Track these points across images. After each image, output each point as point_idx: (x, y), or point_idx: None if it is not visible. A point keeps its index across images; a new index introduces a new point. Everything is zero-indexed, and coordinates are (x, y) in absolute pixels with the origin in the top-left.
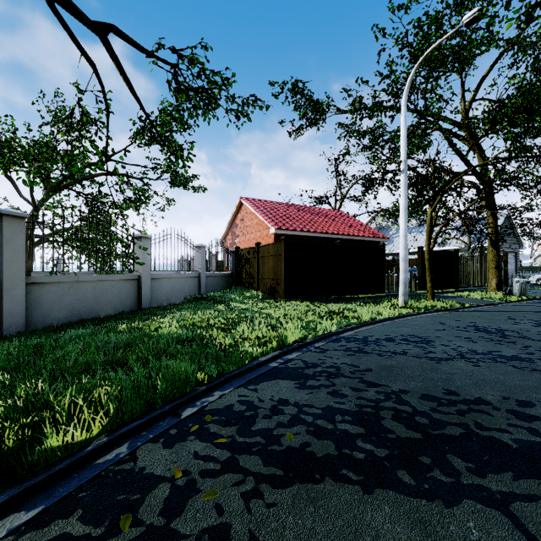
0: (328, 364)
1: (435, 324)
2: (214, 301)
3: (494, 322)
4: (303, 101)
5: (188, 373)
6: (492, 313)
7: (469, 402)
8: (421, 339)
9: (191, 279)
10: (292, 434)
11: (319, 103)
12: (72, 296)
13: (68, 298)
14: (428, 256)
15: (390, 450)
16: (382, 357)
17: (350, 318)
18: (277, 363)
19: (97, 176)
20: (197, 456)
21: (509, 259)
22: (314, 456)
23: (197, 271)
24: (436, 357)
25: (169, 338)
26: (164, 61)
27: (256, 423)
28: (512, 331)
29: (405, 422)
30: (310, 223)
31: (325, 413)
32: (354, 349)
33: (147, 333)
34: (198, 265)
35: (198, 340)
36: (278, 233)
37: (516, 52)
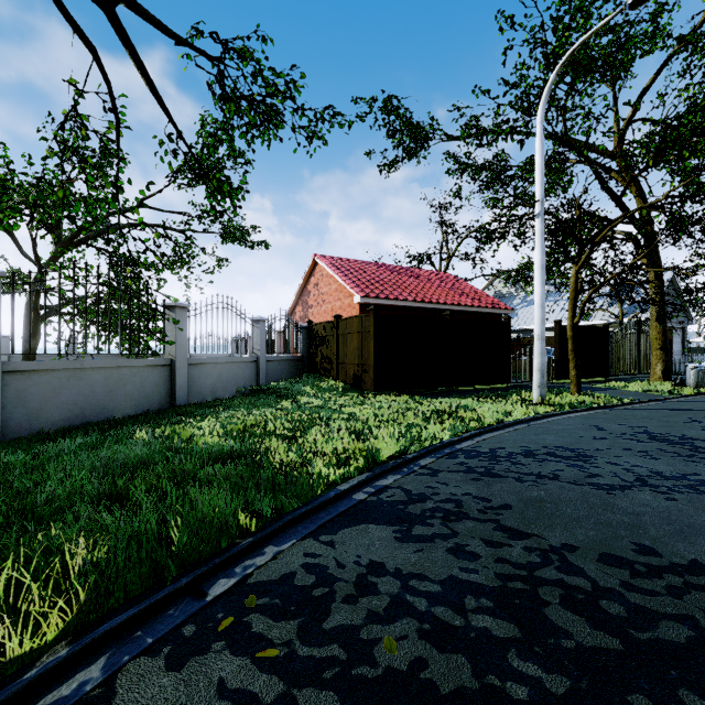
0: (443, 496)
1: (589, 429)
2: (277, 395)
3: (672, 426)
4: (399, 125)
5: (226, 513)
6: (665, 412)
7: (682, 570)
8: (575, 453)
9: (246, 364)
10: (393, 640)
11: (421, 127)
12: (73, 389)
13: (68, 393)
14: (572, 333)
15: (571, 677)
16: (523, 483)
17: (467, 420)
18: (365, 494)
19: (125, 227)
20: (223, 692)
21: (674, 338)
22: (436, 692)
23: (254, 354)
24: (605, 485)
25: (204, 454)
26: (202, 52)
27: (331, 612)
28: (704, 441)
29: (585, 612)
30: (408, 289)
31: (448, 592)
32: (479, 470)
33: (174, 445)
34: (255, 346)
35: (247, 456)
36: (365, 303)
37: (690, 54)
